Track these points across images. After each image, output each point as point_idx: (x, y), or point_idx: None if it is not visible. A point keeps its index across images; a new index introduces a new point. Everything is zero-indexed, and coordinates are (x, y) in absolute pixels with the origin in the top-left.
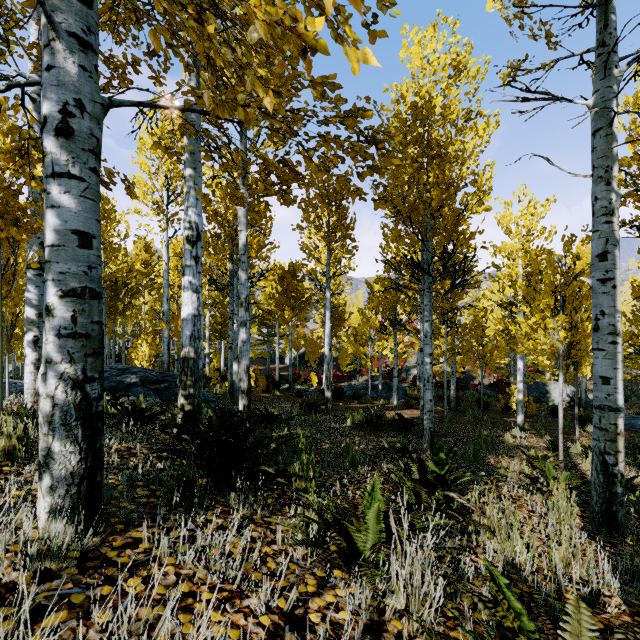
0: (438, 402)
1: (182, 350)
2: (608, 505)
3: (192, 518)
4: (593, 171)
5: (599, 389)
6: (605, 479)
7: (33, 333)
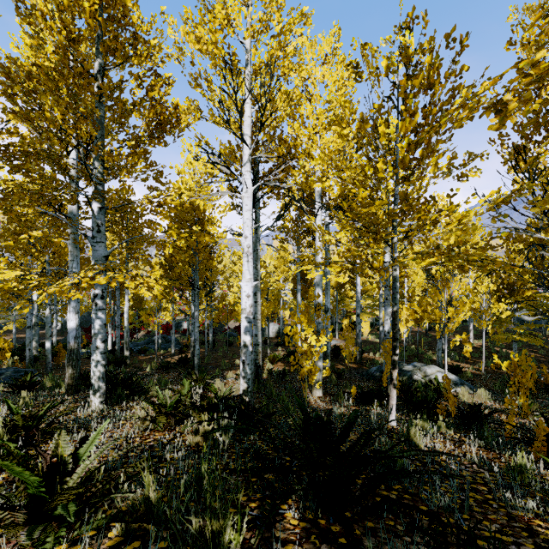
0: (202, 346)
1: (69, 345)
2: (257, 377)
3: (127, 403)
4: (254, 264)
5: (255, 338)
6: (256, 368)
7: None
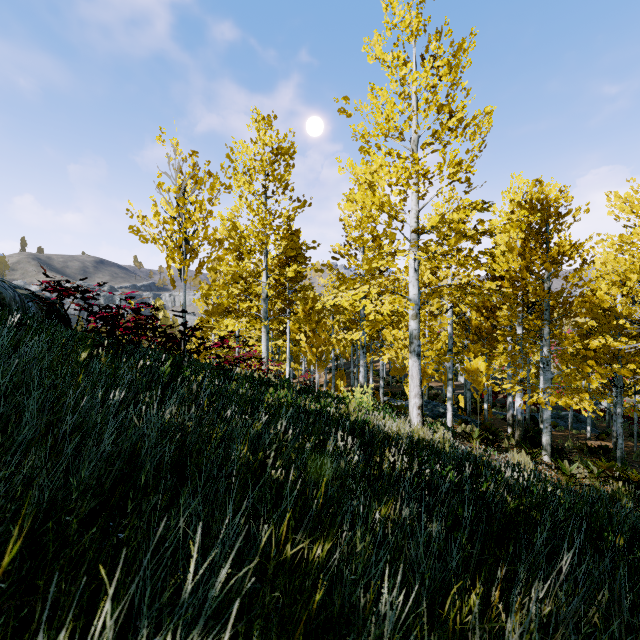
0: (629, 438)
1: (517, 417)
2: None
3: None
4: None
5: None
6: None
7: (451, 402)
